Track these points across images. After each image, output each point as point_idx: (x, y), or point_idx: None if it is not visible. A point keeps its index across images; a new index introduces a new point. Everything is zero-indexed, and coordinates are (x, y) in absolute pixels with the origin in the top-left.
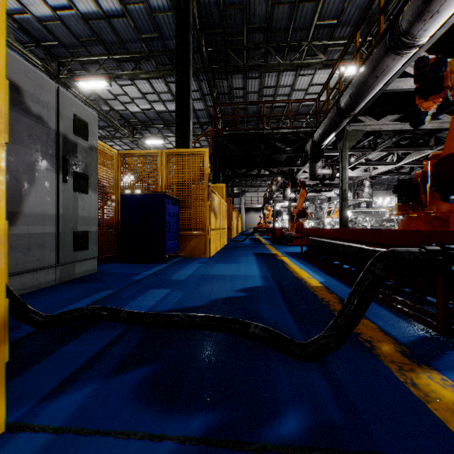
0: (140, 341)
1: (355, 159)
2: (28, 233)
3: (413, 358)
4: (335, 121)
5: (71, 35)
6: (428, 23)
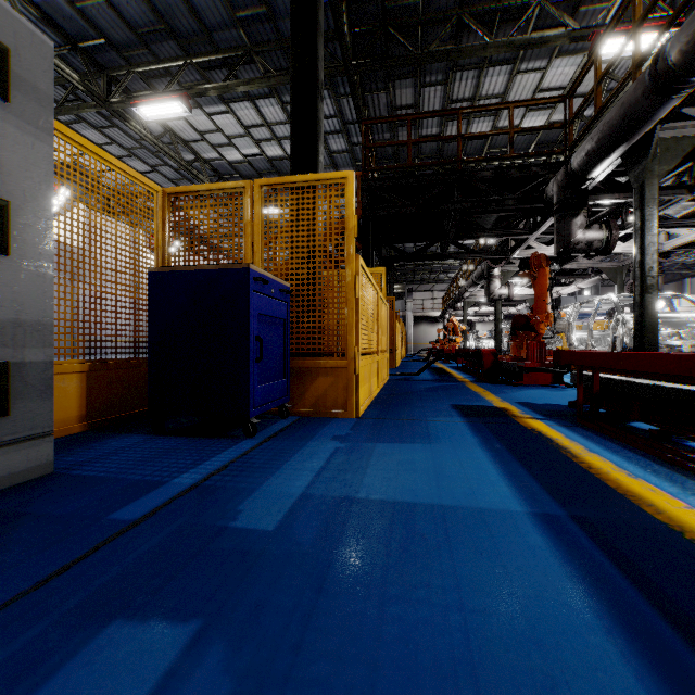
0: None
1: None
2: None
3: None
4: (639, 110)
5: (123, 26)
6: None
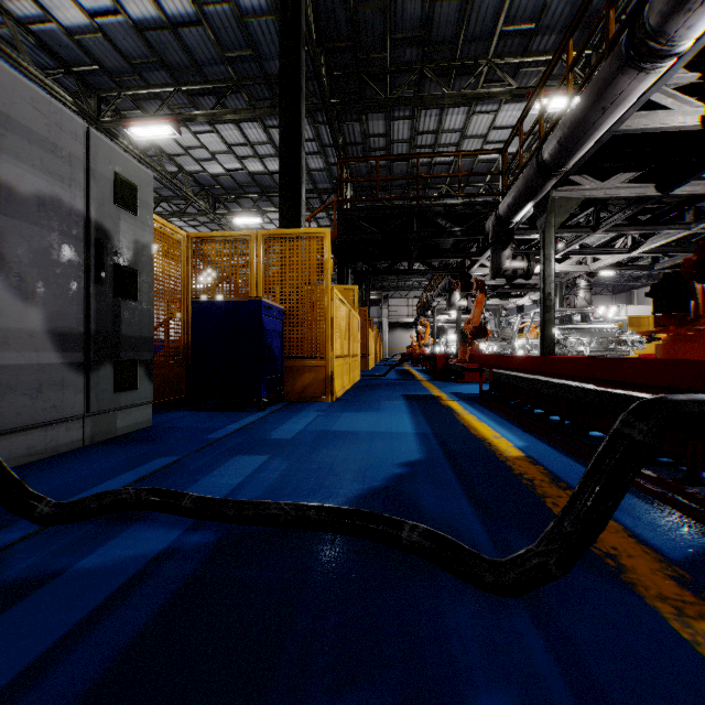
0: (213, 551)
1: (563, 245)
2: (38, 364)
3: (697, 591)
4: (533, 183)
5: (118, 56)
6: (695, 15)
